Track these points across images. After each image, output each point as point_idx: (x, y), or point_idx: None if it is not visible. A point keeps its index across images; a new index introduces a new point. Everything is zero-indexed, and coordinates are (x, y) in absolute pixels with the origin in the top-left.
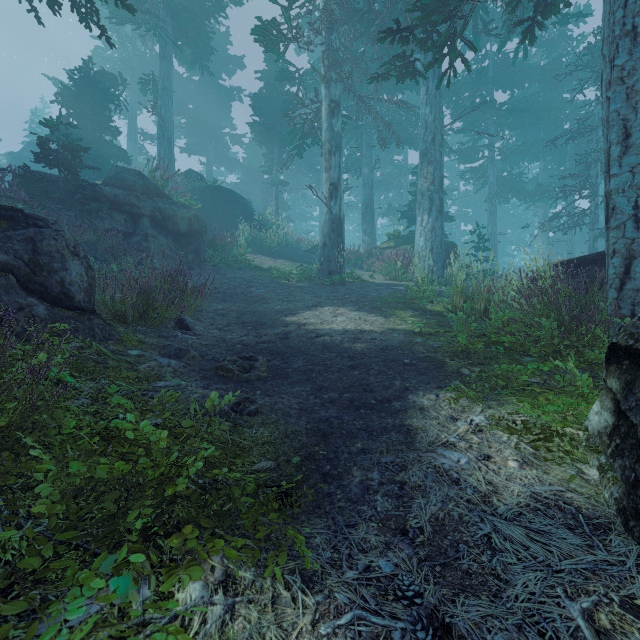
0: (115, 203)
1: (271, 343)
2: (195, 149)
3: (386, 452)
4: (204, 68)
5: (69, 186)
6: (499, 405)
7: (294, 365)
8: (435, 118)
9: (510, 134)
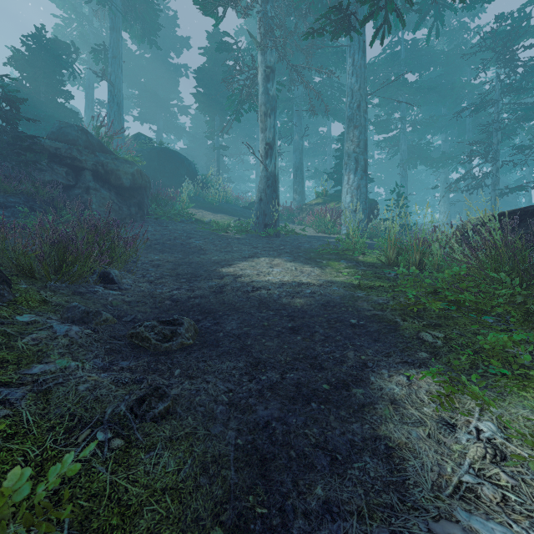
0: (56, 156)
1: (204, 298)
2: (147, 118)
3: (368, 515)
4: (152, 42)
5: (8, 138)
6: (499, 398)
7: (227, 327)
8: (360, 87)
9: (417, 110)
